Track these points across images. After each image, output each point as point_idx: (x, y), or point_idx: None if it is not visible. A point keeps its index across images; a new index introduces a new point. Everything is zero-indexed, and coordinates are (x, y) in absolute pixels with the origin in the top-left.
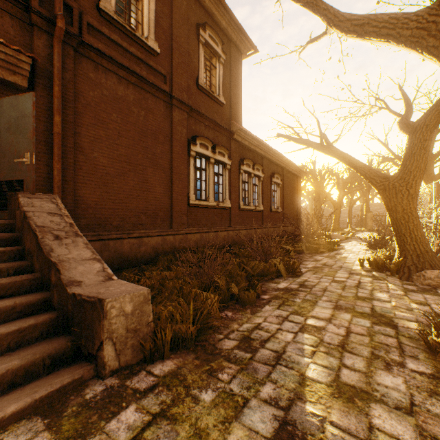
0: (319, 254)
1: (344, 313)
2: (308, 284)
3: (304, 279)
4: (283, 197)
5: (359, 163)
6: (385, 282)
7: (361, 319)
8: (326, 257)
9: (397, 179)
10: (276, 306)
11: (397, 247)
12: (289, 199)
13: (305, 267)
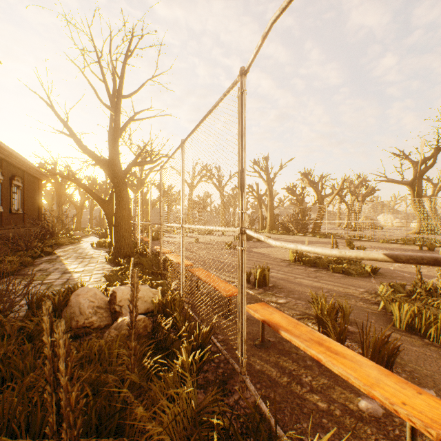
0: (66, 246)
1: (81, 259)
2: (62, 256)
3: (59, 255)
4: (25, 199)
5: (91, 191)
6: (102, 250)
7: (88, 259)
8: (72, 246)
9: (109, 202)
10: (48, 263)
11: (110, 235)
12: (31, 201)
13: (57, 252)
